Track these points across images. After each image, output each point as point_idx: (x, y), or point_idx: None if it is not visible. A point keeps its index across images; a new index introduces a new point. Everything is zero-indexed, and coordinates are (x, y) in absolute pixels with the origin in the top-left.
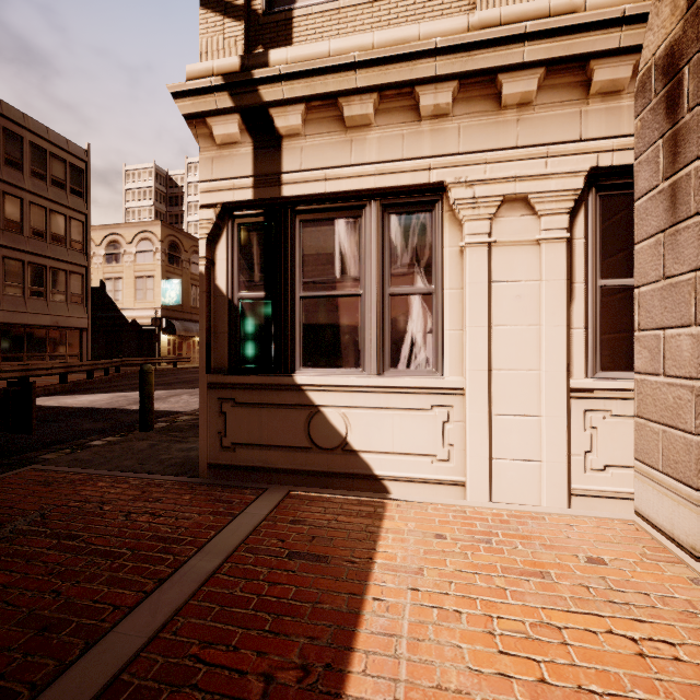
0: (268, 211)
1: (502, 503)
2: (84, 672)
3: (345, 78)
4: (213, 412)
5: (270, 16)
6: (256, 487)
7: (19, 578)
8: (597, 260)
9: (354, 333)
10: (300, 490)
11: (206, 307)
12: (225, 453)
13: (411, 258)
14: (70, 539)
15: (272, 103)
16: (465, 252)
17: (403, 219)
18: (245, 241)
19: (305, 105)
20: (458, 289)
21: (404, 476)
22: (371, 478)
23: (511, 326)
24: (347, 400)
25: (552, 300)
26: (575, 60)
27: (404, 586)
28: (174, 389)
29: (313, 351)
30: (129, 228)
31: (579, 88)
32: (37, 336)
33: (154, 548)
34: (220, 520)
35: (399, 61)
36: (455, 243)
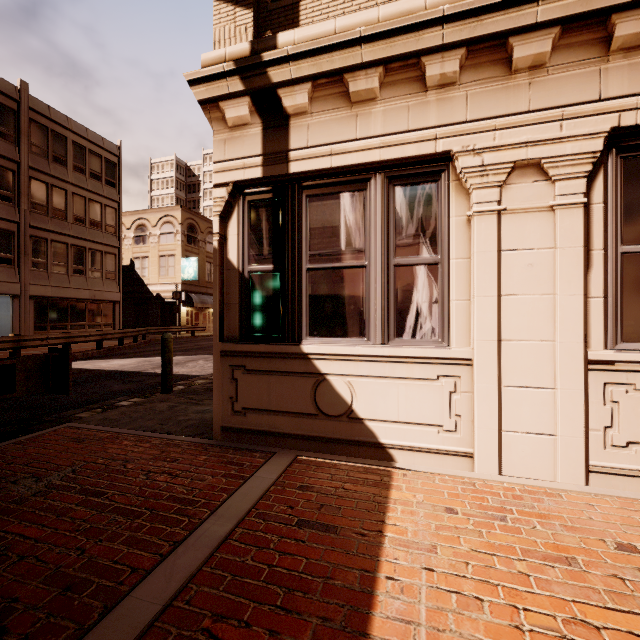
0: (276, 188)
1: (513, 477)
2: (101, 639)
3: (350, 54)
4: (226, 379)
5: (278, 2)
6: (265, 450)
7: (49, 532)
8: (618, 226)
9: (359, 303)
10: (306, 455)
11: (219, 280)
12: (237, 417)
13: (417, 229)
14: (96, 496)
15: (280, 84)
16: (473, 220)
17: (408, 190)
18: (255, 217)
19: (312, 83)
20: (465, 258)
21: (409, 445)
22: (376, 446)
23: (522, 295)
24: (352, 369)
25: (568, 268)
26: (595, 16)
27: (417, 565)
28: (191, 355)
29: (319, 321)
30: (154, 213)
31: (598, 45)
32: (78, 308)
33: (171, 509)
34: (232, 482)
35: (405, 33)
36: (462, 212)
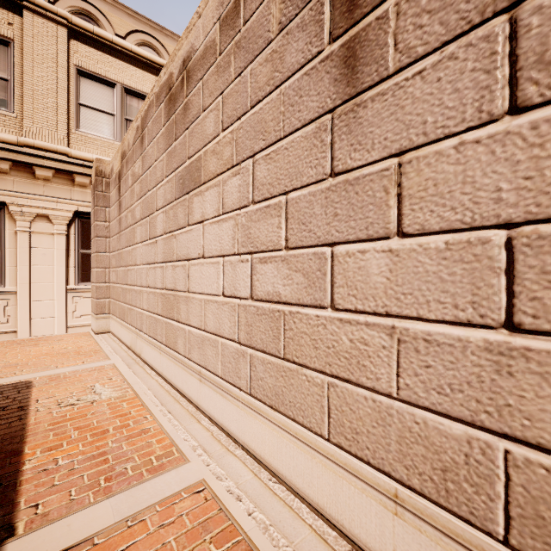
0: None
1: (37, 336)
2: None
3: None
4: None
5: None
6: None
7: None
8: (80, 243)
9: None
10: None
11: None
12: None
13: None
14: None
15: None
16: (17, 233)
17: None
18: None
19: None
20: (14, 249)
21: None
22: None
23: (41, 265)
24: None
25: (60, 256)
26: (68, 172)
27: None
28: None
29: None
30: None
31: (70, 181)
32: None
33: None
34: None
35: None
36: (13, 228)
